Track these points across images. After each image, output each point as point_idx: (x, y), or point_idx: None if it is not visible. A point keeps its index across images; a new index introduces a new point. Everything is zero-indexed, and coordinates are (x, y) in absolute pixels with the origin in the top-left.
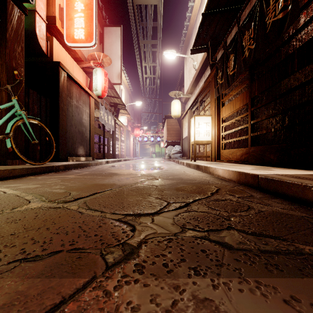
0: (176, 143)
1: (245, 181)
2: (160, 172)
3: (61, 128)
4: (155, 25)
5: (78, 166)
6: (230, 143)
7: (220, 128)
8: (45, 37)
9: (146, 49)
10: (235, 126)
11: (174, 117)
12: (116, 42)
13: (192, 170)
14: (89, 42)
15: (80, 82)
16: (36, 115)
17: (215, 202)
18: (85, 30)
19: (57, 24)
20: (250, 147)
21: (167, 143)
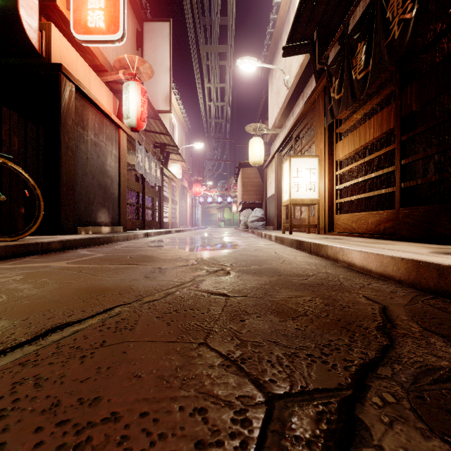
0: (256, 204)
1: (438, 284)
2: (233, 255)
3: (65, 178)
4: (224, 22)
5: (92, 241)
6: (350, 203)
7: (333, 178)
8: (37, 23)
9: (211, 61)
10: (358, 175)
11: (253, 164)
12: (162, 45)
13: (290, 251)
14: (113, 32)
15: (102, 104)
16: (17, 154)
17: (445, 396)
18: (106, 12)
19: (59, 1)
20: (399, 209)
21: (243, 205)
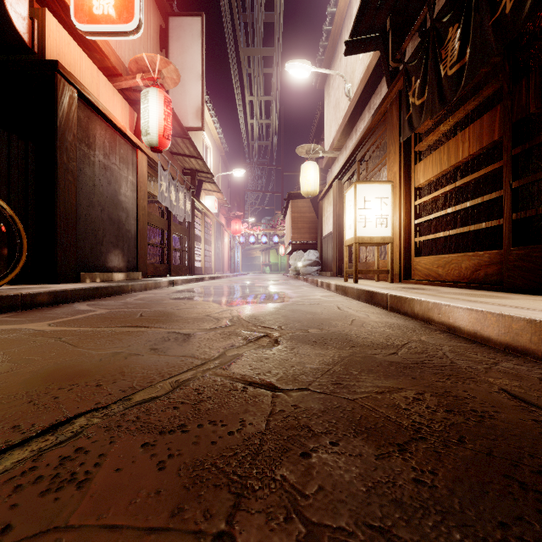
0: (309, 245)
1: None
2: (282, 312)
3: (64, 210)
4: (270, 19)
5: (97, 292)
6: (432, 243)
7: (411, 210)
8: (26, 8)
9: (253, 67)
10: (443, 205)
11: (306, 194)
12: (192, 46)
13: (358, 305)
14: (126, 21)
15: (113, 116)
16: None
17: None
18: None
19: None
20: (509, 249)
21: (293, 246)
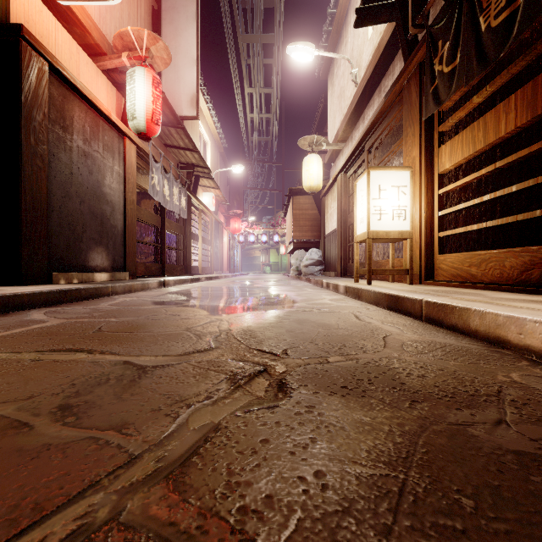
0: (311, 244)
1: None
2: (286, 323)
3: (30, 200)
4: (270, 4)
5: (65, 296)
6: (456, 238)
7: (433, 200)
8: None
9: (253, 57)
10: (469, 195)
11: (308, 189)
12: (186, 29)
13: (380, 313)
14: None
15: (95, 97)
16: None
17: None
18: None
19: None
20: None
21: (295, 245)
